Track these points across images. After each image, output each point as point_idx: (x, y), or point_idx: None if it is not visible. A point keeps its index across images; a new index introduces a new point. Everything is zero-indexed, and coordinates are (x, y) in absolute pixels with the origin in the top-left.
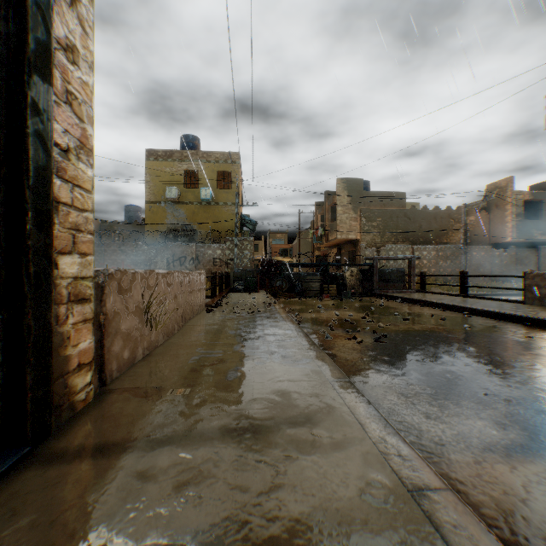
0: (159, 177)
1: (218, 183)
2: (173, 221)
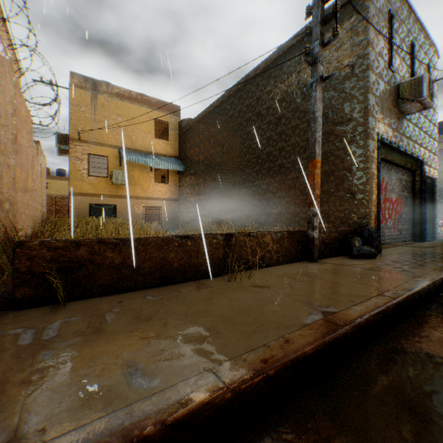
0: None
1: None
2: None
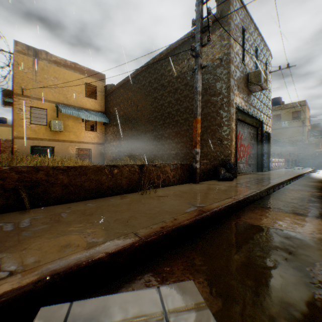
0: None
1: (292, 114)
2: None
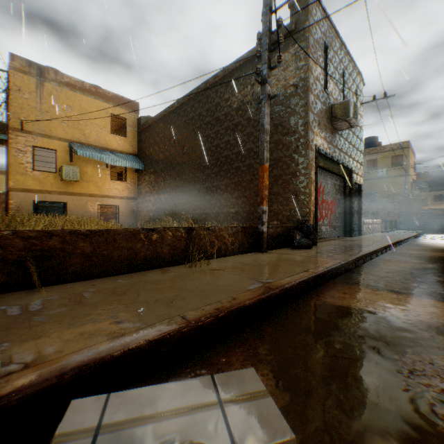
0: None
1: (392, 160)
2: None
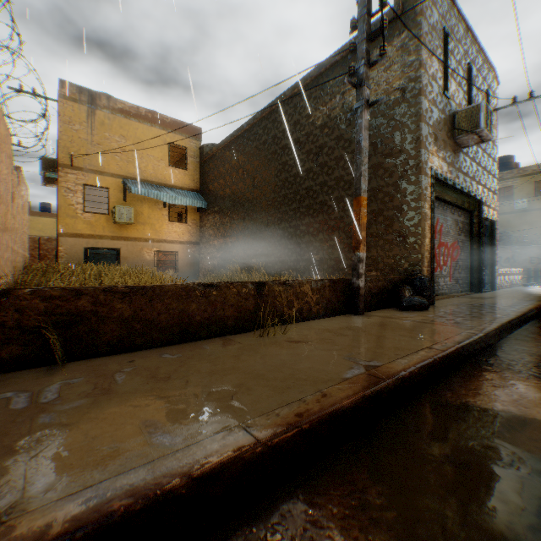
0: None
1: (535, 186)
2: None
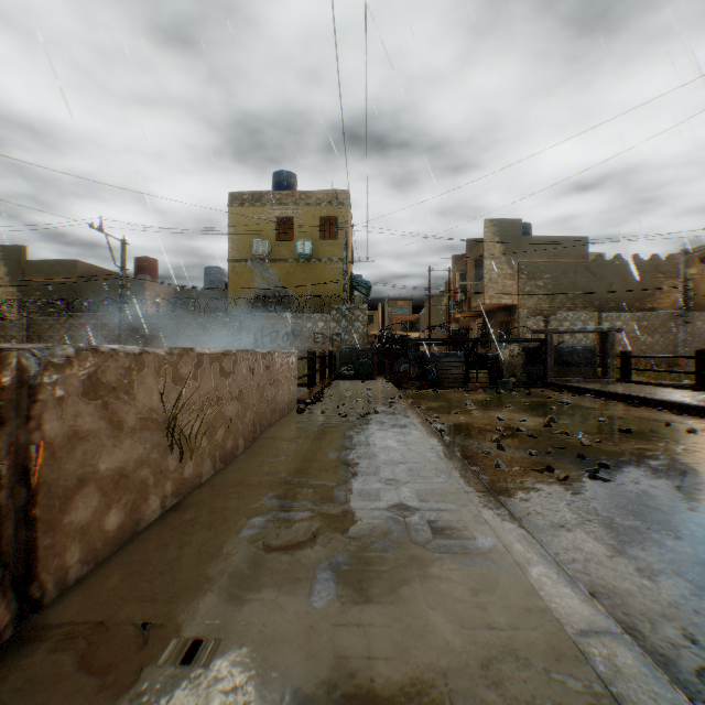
0: (245, 227)
1: (321, 234)
2: (262, 284)
